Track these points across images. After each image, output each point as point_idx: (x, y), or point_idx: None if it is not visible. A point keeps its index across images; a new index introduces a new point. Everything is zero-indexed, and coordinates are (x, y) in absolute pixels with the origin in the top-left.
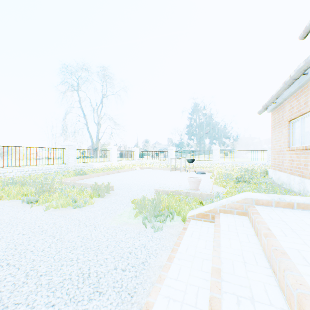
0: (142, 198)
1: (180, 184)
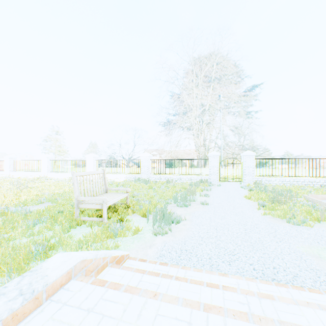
0: None
1: None
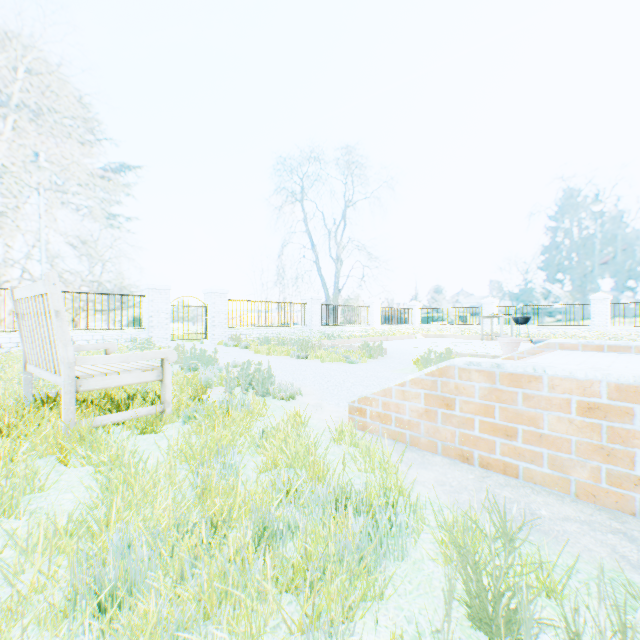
0: (427, 352)
1: (490, 352)
